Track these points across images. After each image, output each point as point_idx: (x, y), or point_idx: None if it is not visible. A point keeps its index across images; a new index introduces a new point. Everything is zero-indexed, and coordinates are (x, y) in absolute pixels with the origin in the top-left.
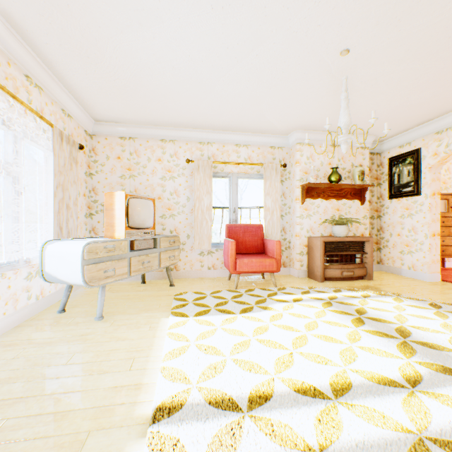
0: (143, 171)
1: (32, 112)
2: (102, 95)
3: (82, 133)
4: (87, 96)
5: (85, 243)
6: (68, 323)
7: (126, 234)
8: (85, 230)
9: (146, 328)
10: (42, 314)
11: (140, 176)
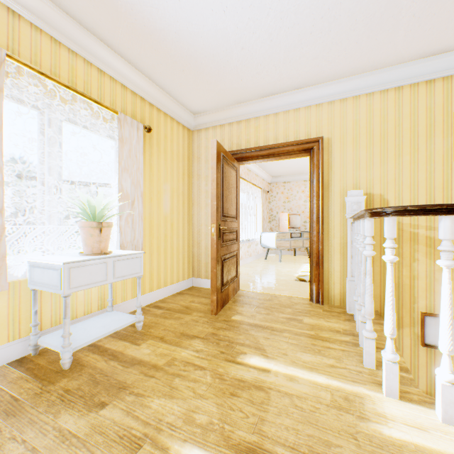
0: (294, 198)
1: (257, 187)
2: (277, 170)
3: (267, 184)
4: (271, 171)
5: (275, 233)
6: (269, 261)
7: (288, 230)
8: (268, 229)
9: (297, 265)
10: (259, 259)
11: (292, 201)
